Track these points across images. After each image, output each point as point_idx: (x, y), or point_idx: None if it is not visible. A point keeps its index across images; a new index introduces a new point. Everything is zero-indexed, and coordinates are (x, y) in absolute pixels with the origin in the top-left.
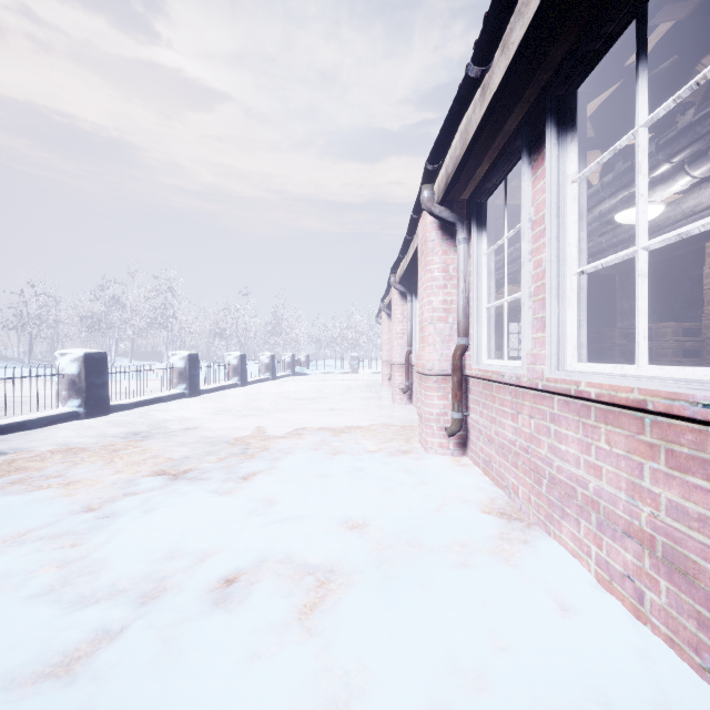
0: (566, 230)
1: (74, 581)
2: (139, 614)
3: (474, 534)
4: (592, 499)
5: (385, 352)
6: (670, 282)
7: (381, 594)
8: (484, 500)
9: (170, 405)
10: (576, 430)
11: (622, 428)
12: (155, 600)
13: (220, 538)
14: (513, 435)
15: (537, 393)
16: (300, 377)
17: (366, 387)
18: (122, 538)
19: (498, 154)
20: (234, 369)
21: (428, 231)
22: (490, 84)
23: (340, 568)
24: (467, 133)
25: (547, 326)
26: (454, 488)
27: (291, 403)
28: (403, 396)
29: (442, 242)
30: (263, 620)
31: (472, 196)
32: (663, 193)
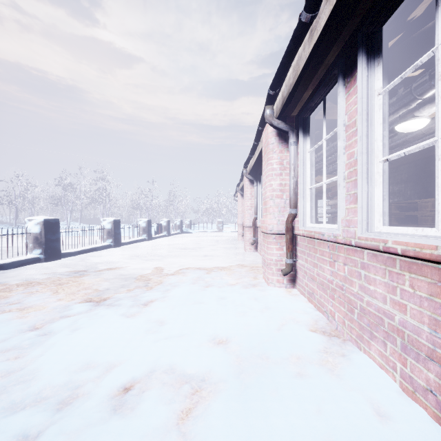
0: (373, 129)
1: (10, 390)
2: (53, 420)
3: (306, 349)
4: (398, 328)
5: (239, 218)
6: (426, 173)
7: (240, 401)
8: (310, 322)
9: (101, 253)
10: (383, 276)
11: (425, 276)
12: (68, 407)
13: (123, 353)
14: (330, 276)
15: (350, 247)
16: (185, 234)
17: (227, 241)
18: (52, 353)
19: (319, 82)
20: (143, 230)
21: (269, 137)
22: (317, 27)
23: (209, 378)
24: (298, 66)
25: (359, 200)
26: (289, 312)
27: (179, 251)
28: (251, 247)
29: (278, 144)
30: (149, 427)
31: (299, 113)
32: (430, 110)
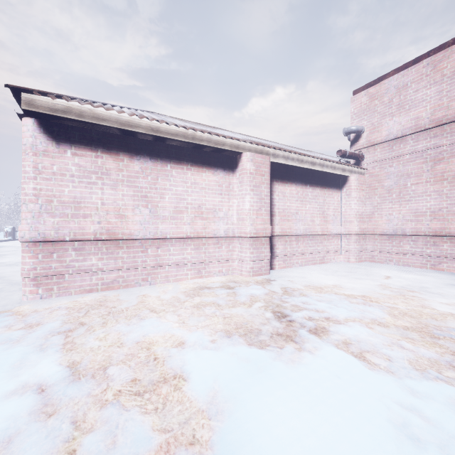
0: None
1: None
2: None
3: None
4: None
5: None
6: None
7: None
8: None
9: None
10: None
11: None
12: None
13: None
14: None
15: None
16: None
17: None
18: None
19: None
20: (9, 233)
21: None
22: None
23: None
24: None
25: None
26: None
27: None
28: None
29: None
30: None
31: None
32: None
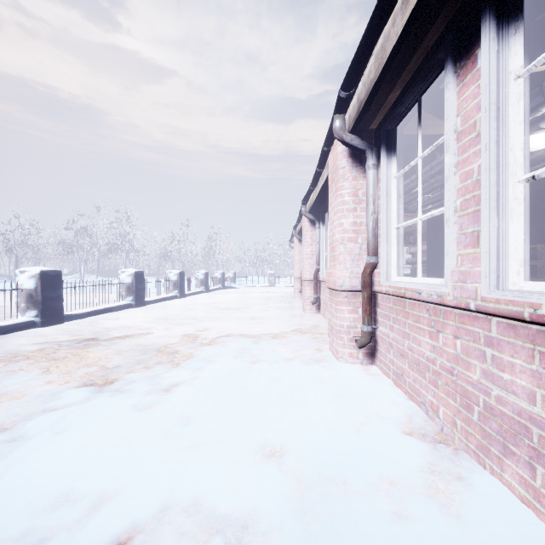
0: (507, 133)
1: None
2: None
3: (401, 467)
4: None
5: (296, 270)
6: (541, 210)
7: None
8: (402, 418)
9: (118, 314)
10: (528, 360)
11: None
12: None
13: (123, 474)
14: (431, 353)
15: (465, 312)
16: (228, 290)
17: (281, 298)
18: (15, 475)
19: (412, 76)
20: (174, 284)
21: (339, 159)
22: None
23: (254, 522)
24: (384, 51)
25: (484, 241)
26: (369, 403)
27: (219, 312)
28: (312, 307)
29: (352, 169)
30: None
31: (380, 125)
32: None
